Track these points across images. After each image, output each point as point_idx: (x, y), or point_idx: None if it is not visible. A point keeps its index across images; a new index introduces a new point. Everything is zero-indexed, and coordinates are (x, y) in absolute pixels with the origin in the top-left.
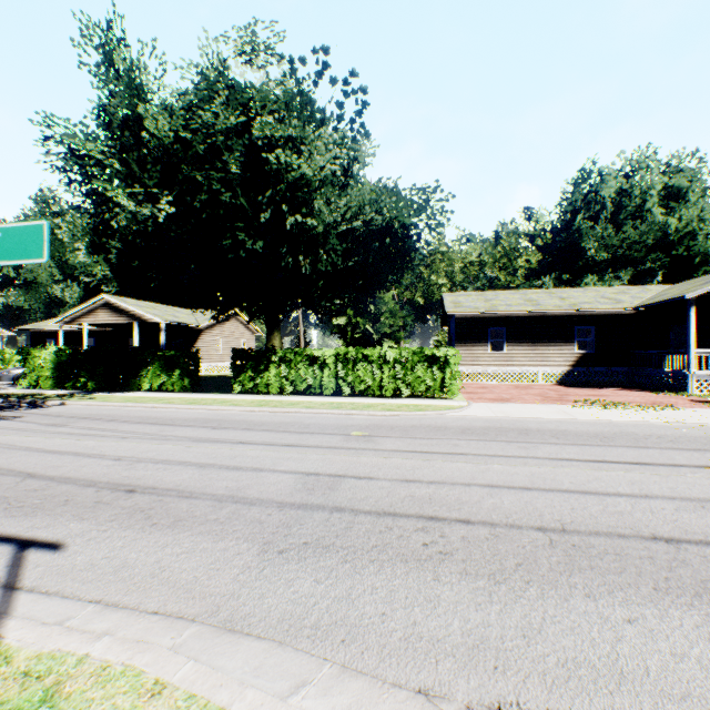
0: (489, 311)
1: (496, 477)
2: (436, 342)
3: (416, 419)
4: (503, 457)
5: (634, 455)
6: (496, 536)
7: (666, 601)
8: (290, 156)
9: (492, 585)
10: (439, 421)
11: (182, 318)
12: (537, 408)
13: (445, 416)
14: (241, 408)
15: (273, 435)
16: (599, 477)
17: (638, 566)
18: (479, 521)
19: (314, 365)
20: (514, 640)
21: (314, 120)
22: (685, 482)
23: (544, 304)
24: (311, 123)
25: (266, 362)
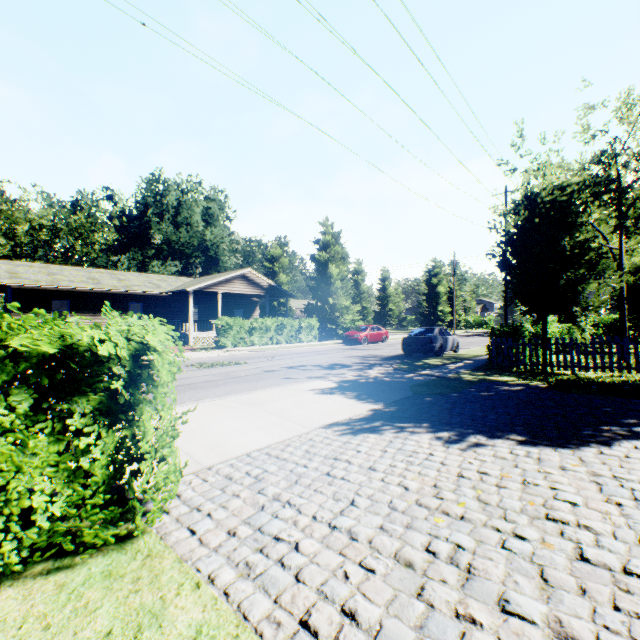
0: (52, 285)
1: None
2: None
3: None
4: None
5: None
6: None
7: None
8: None
9: None
10: None
11: None
12: None
13: None
14: None
15: None
16: None
17: None
18: None
19: None
20: None
21: None
22: None
23: (105, 283)
24: None
25: None
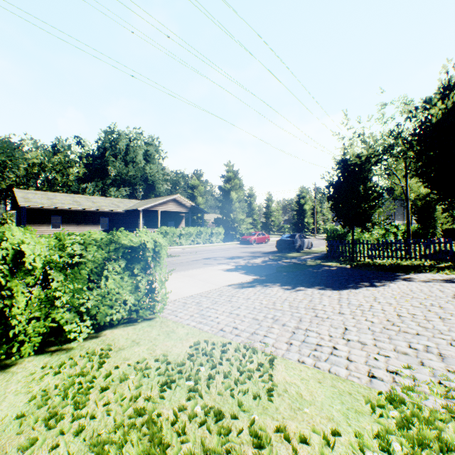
0: (52, 206)
1: None
2: (2, 220)
3: None
4: None
5: None
6: None
7: None
8: None
9: None
10: None
11: None
12: None
13: None
14: None
15: None
16: None
17: None
18: None
19: None
20: None
21: None
22: None
23: (84, 205)
24: None
25: None
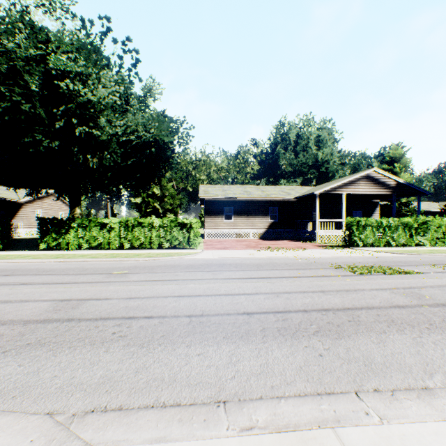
0: (224, 196)
1: (187, 291)
2: (200, 215)
3: (164, 262)
4: (199, 280)
5: (267, 274)
6: (161, 323)
7: (224, 342)
8: (79, 86)
9: (138, 349)
10: (178, 261)
11: (4, 194)
12: (238, 252)
13: (183, 259)
14: (39, 260)
15: (54, 277)
16: (241, 286)
17: (225, 327)
18: (158, 316)
19: (104, 229)
20: (129, 375)
21: (99, 64)
22: (280, 285)
23: (253, 194)
24: (96, 66)
25: (67, 227)
